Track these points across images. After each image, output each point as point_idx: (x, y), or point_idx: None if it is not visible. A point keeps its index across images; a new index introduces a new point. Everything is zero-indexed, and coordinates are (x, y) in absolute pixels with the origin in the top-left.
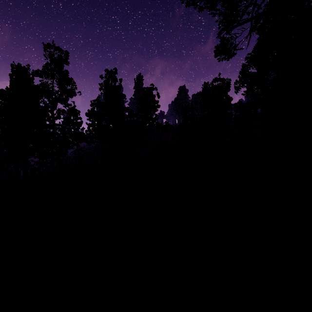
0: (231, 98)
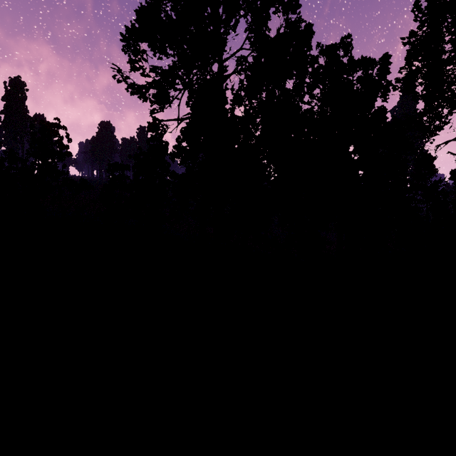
0: (170, 164)
